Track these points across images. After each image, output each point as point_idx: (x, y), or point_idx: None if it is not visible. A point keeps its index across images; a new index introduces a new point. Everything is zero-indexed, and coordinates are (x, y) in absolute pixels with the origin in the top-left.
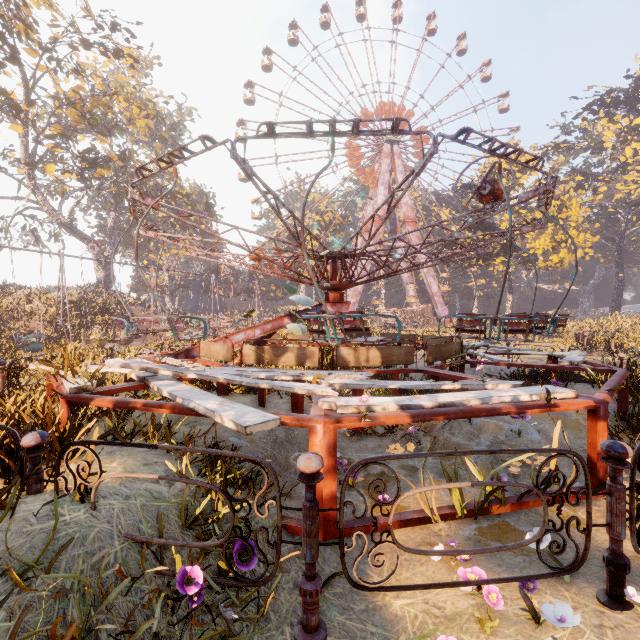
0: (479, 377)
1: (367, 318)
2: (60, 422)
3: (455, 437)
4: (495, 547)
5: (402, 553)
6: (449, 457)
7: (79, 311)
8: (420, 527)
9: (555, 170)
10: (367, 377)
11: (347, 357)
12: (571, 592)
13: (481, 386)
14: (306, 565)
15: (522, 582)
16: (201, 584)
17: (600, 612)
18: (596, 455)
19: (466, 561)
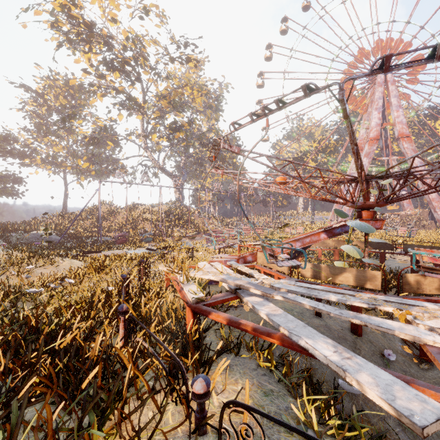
0: None
1: None
2: (187, 324)
3: None
4: None
5: None
6: None
7: (167, 218)
8: None
9: None
10: None
11: (414, 283)
12: None
13: None
14: None
15: None
16: None
17: None
18: None
19: None
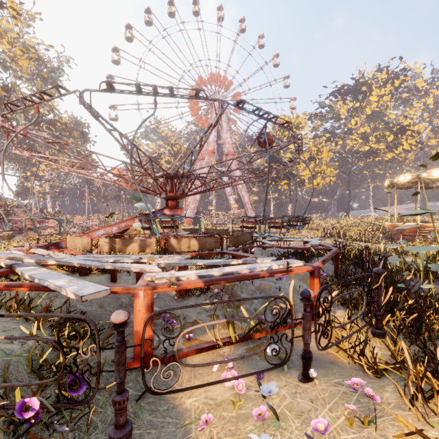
0: (257, 256)
1: (203, 218)
2: None
3: (243, 294)
4: (240, 356)
5: (198, 370)
6: (238, 307)
7: None
8: (212, 352)
9: (316, 129)
10: (185, 258)
11: (175, 245)
12: (286, 377)
13: (254, 261)
14: (117, 384)
15: (257, 375)
16: (38, 410)
17: (297, 385)
18: (313, 298)
19: (230, 368)
